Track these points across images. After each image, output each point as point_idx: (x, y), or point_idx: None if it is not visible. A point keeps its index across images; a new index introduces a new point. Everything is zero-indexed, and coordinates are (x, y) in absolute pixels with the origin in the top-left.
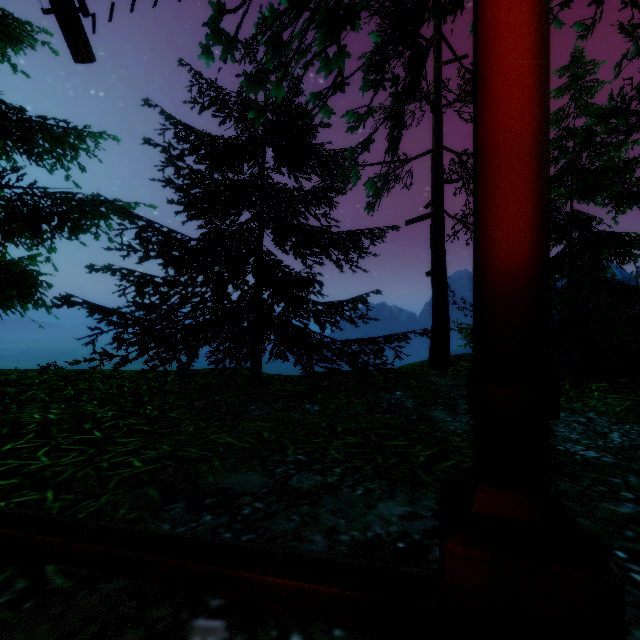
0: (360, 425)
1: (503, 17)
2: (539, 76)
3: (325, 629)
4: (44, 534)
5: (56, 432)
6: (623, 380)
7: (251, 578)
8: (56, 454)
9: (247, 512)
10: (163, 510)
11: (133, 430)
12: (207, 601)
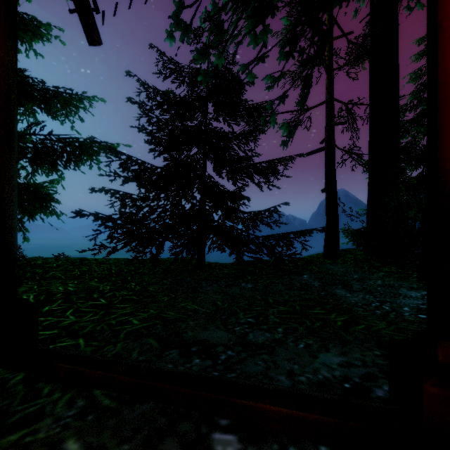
0: (285, 298)
1: None
2: None
3: (313, 445)
4: (91, 368)
5: (75, 299)
6: None
7: (251, 405)
8: (79, 314)
9: (224, 358)
10: (163, 354)
11: (126, 299)
12: (217, 420)
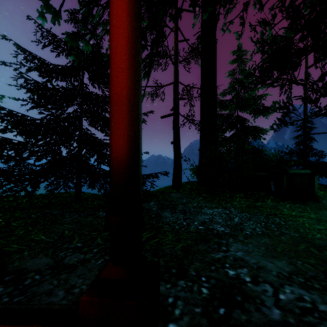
0: None
1: (115, 39)
2: (130, 69)
3: None
4: None
5: None
6: (249, 192)
7: None
8: None
9: (27, 282)
10: None
11: None
12: None
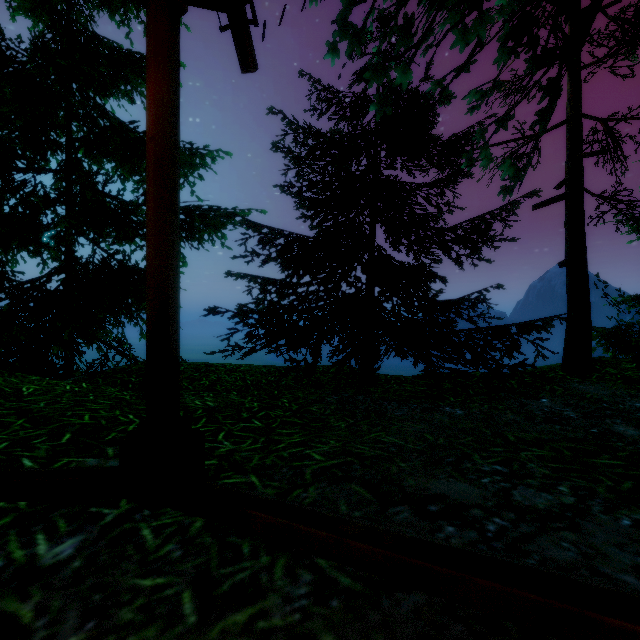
0: (533, 435)
1: None
2: None
3: None
4: (307, 525)
5: (222, 418)
6: None
7: (636, 632)
8: (234, 439)
9: (493, 528)
10: (388, 512)
11: (287, 422)
12: None
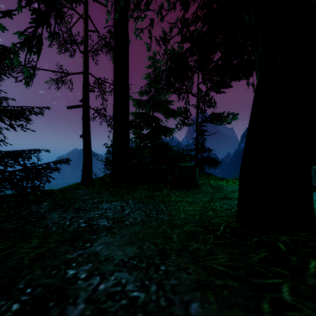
0: None
1: None
2: None
3: None
4: None
5: None
6: (153, 183)
7: None
8: None
9: None
10: None
11: None
12: None
